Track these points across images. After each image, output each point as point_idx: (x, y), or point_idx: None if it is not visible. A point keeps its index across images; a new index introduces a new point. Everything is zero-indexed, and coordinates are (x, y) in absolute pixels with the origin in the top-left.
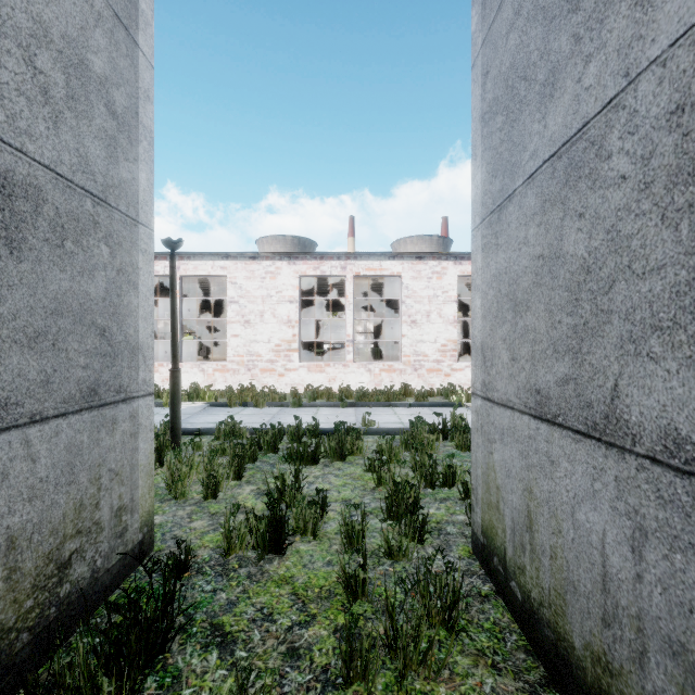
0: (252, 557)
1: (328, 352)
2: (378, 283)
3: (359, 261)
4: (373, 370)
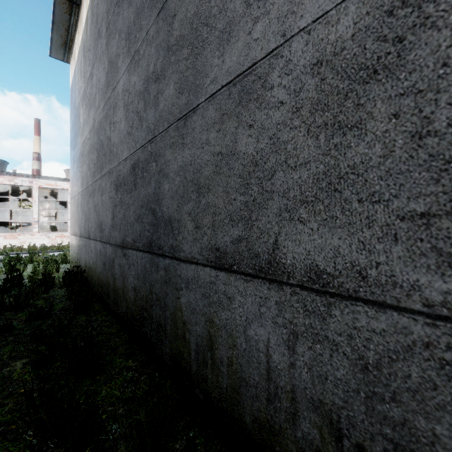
0: (4, 275)
1: (17, 228)
2: (56, 189)
3: (42, 179)
4: (51, 237)
